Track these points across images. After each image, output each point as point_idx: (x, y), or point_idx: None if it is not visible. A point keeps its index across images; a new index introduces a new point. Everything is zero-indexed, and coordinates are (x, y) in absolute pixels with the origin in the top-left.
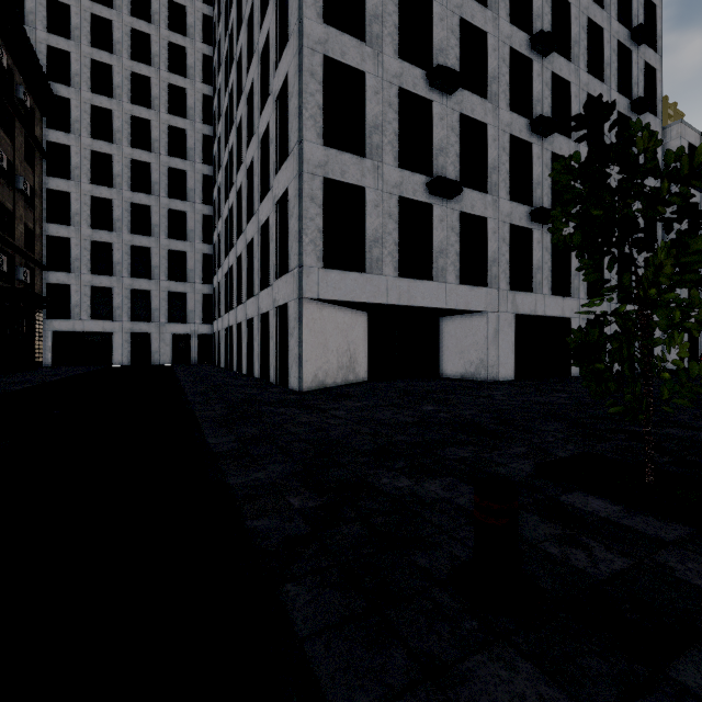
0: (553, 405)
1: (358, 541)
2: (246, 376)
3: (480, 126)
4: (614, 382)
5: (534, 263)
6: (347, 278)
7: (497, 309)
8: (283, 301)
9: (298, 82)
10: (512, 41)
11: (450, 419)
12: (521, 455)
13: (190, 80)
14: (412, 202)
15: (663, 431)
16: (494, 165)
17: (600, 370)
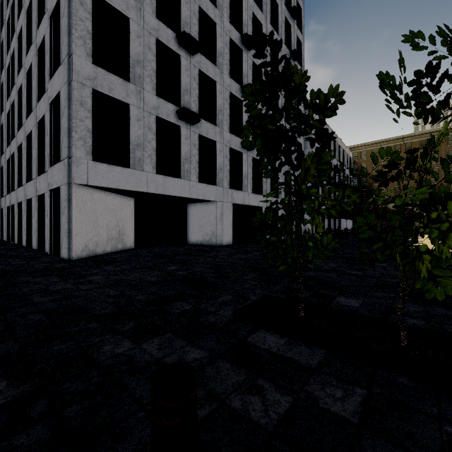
0: (251, 260)
1: None
2: (24, 248)
3: (212, 82)
4: (282, 249)
5: (243, 173)
6: (114, 170)
7: (222, 200)
8: (56, 185)
9: (69, 6)
10: (231, 34)
11: (185, 276)
12: (227, 302)
13: None
14: (167, 122)
15: (306, 274)
16: (220, 108)
17: (273, 241)
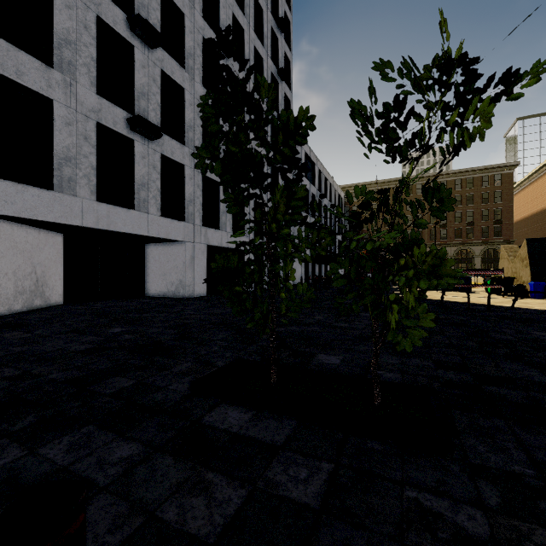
0: (227, 315)
1: None
2: None
3: (180, 89)
4: (251, 302)
5: (221, 208)
6: (25, 192)
7: (193, 240)
8: None
9: None
10: (205, 33)
11: (132, 340)
12: (185, 372)
13: None
14: (113, 132)
15: (289, 329)
16: (190, 124)
17: (239, 292)
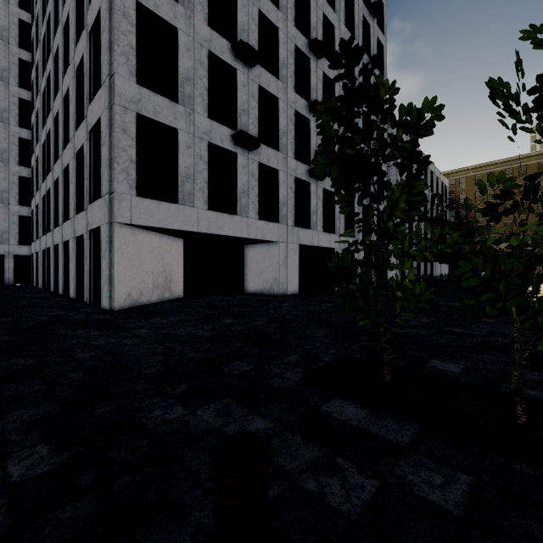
0: (322, 313)
1: (76, 531)
2: (61, 296)
3: (274, 99)
4: (363, 300)
5: (312, 208)
6: (160, 207)
7: (286, 240)
8: (96, 224)
9: (110, 19)
10: (297, 40)
11: (243, 331)
12: (294, 363)
13: (3, 1)
14: (221, 149)
15: (391, 330)
16: (284, 130)
17: (352, 290)
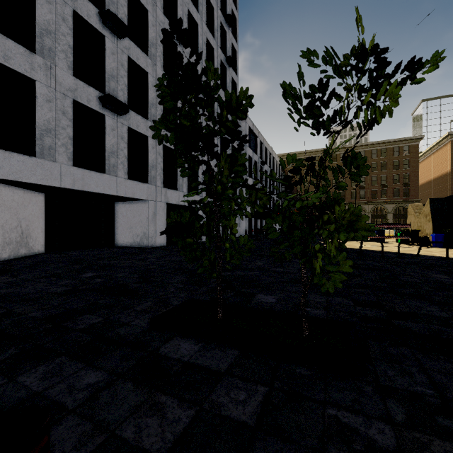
0: (183, 262)
1: None
2: None
3: (144, 72)
4: (200, 251)
5: (178, 172)
6: (12, 158)
7: (155, 199)
8: None
9: None
10: (165, 26)
11: (102, 283)
12: (145, 310)
13: None
14: (87, 108)
15: (234, 273)
16: (153, 102)
17: (190, 243)
